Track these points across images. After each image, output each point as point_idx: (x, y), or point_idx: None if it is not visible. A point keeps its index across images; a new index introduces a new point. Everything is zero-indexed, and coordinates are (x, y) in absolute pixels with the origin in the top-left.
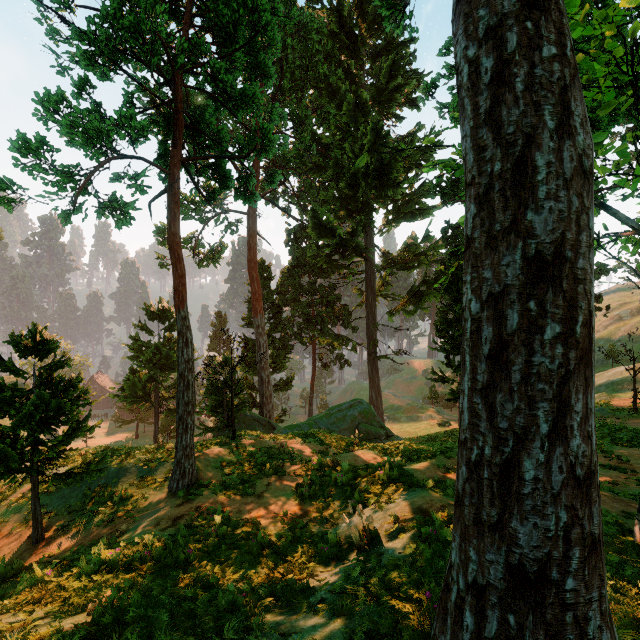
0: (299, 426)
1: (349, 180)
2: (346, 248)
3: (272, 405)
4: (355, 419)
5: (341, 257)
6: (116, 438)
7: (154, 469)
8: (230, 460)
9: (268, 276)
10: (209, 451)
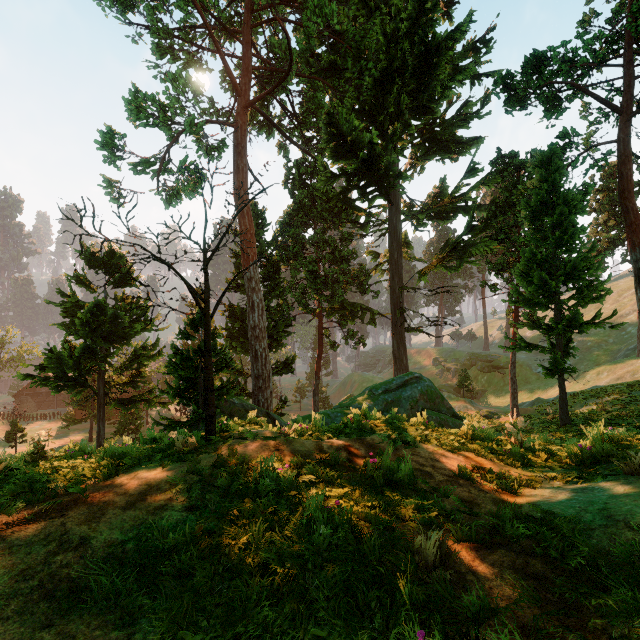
0: (327, 415)
1: (379, 75)
2: (373, 173)
3: (270, 391)
4: (416, 403)
5: (360, 195)
6: (66, 442)
7: None
8: (187, 532)
9: (261, 223)
10: (109, 485)
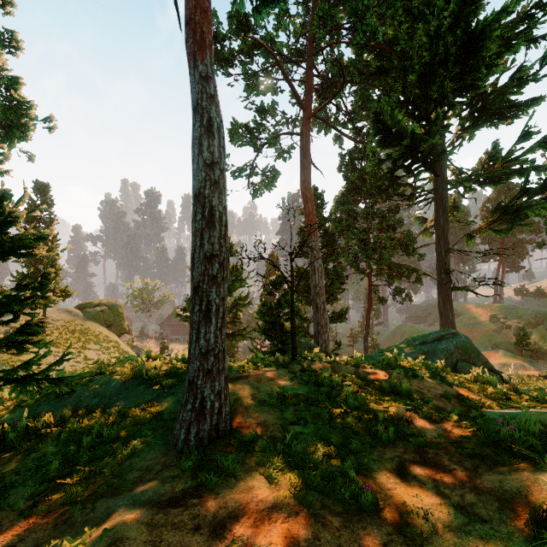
0: (371, 357)
1: (421, 70)
2: (416, 154)
3: (328, 335)
4: (450, 355)
5: (406, 172)
6: None
7: (169, 391)
8: (294, 392)
9: (321, 203)
10: (258, 372)
